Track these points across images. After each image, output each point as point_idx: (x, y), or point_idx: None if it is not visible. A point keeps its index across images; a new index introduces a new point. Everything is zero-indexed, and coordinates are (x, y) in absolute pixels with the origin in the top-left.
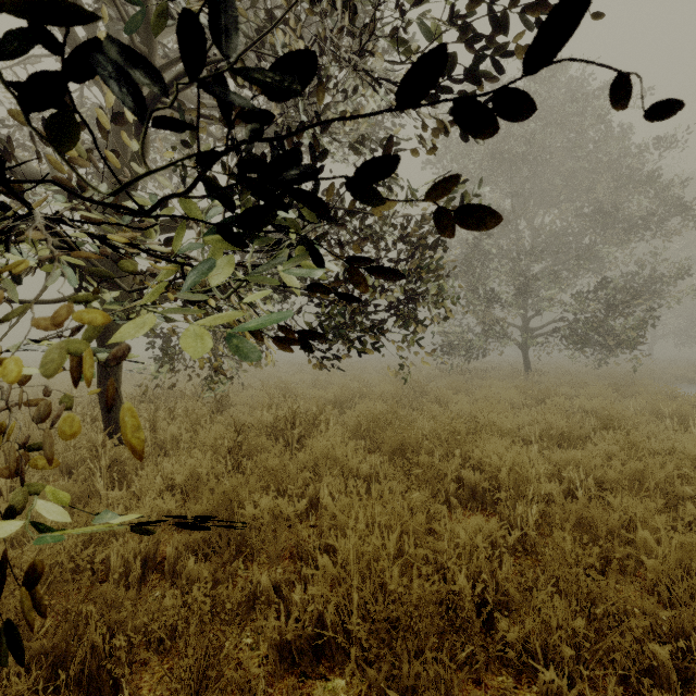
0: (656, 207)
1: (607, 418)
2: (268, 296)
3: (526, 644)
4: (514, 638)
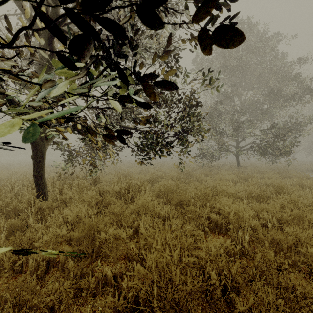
0: (298, 90)
1: (278, 188)
2: None
3: (249, 311)
4: (243, 309)
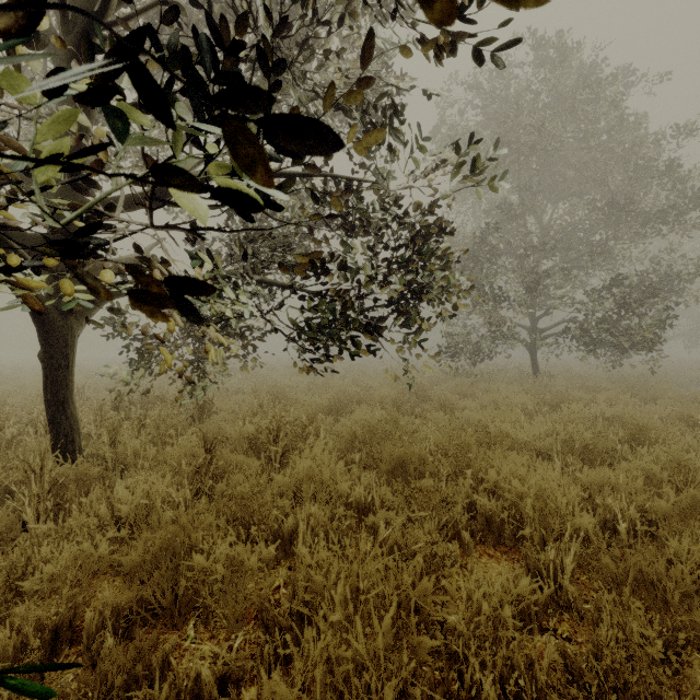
0: (674, 199)
1: (635, 428)
2: (254, 291)
3: None
4: None
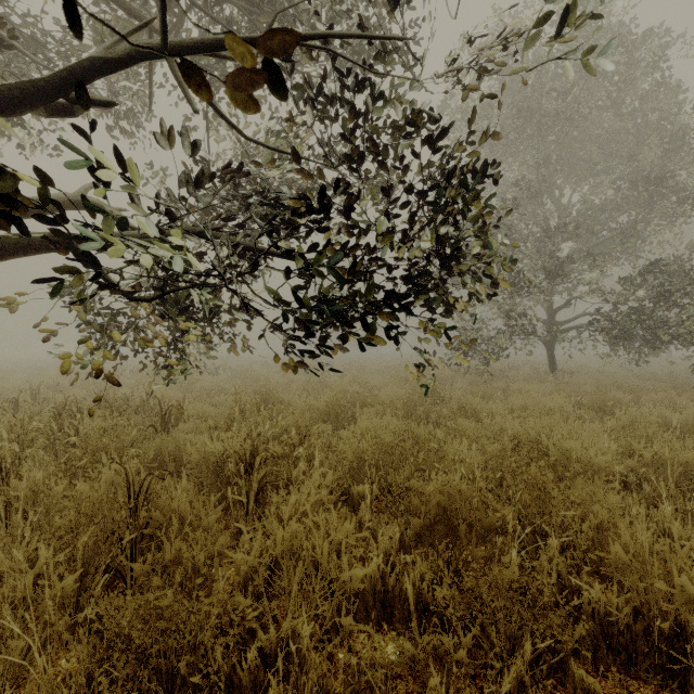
0: None
1: None
2: None
3: None
4: None
